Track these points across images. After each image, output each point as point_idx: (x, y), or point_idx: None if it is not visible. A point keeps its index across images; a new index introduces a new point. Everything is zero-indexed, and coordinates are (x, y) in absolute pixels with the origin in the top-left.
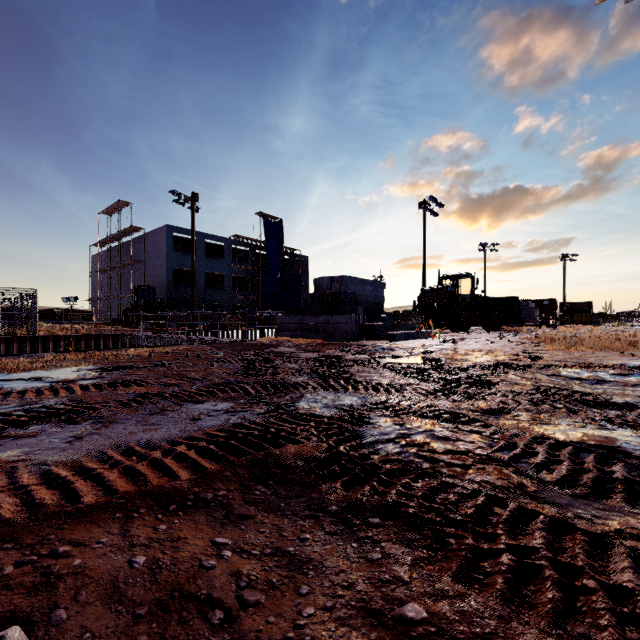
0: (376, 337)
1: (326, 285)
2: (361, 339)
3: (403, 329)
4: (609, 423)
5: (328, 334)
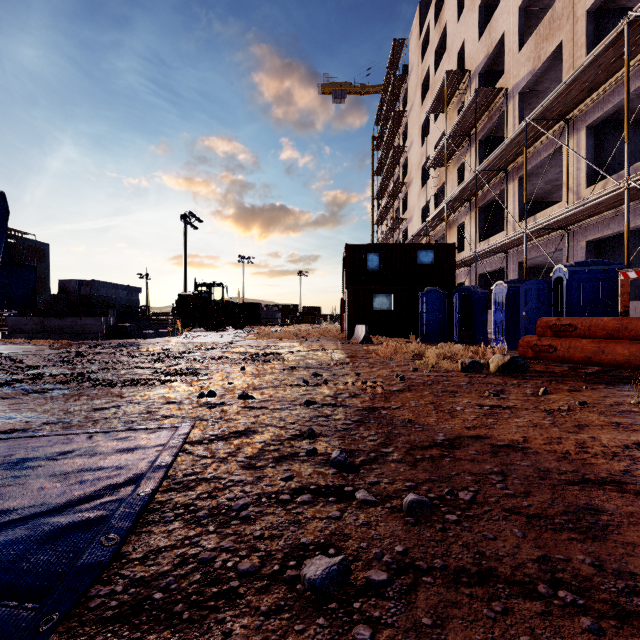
0: (128, 336)
1: (74, 288)
2: (113, 338)
3: (156, 329)
4: (214, 364)
5: (76, 335)
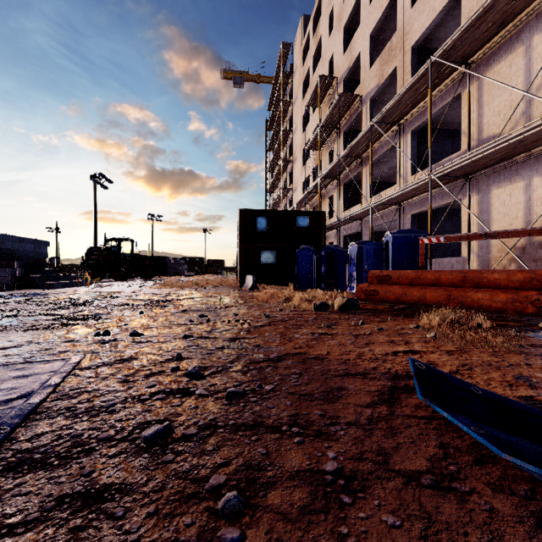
0: (35, 286)
1: None
2: (19, 289)
3: (65, 280)
4: (116, 310)
5: None
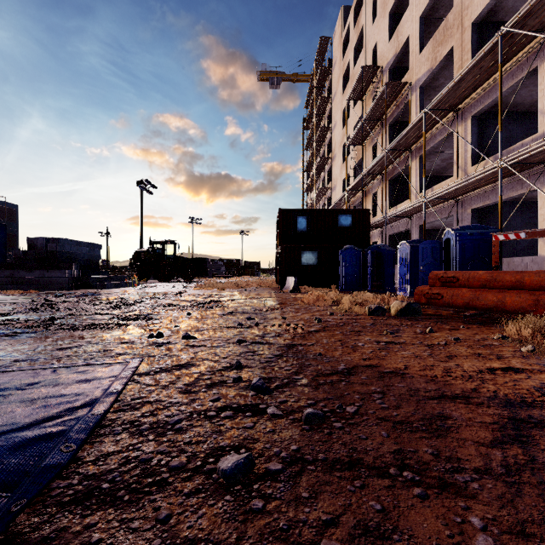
0: (90, 287)
1: (41, 244)
2: (76, 289)
3: (115, 280)
4: (164, 310)
5: (43, 286)
